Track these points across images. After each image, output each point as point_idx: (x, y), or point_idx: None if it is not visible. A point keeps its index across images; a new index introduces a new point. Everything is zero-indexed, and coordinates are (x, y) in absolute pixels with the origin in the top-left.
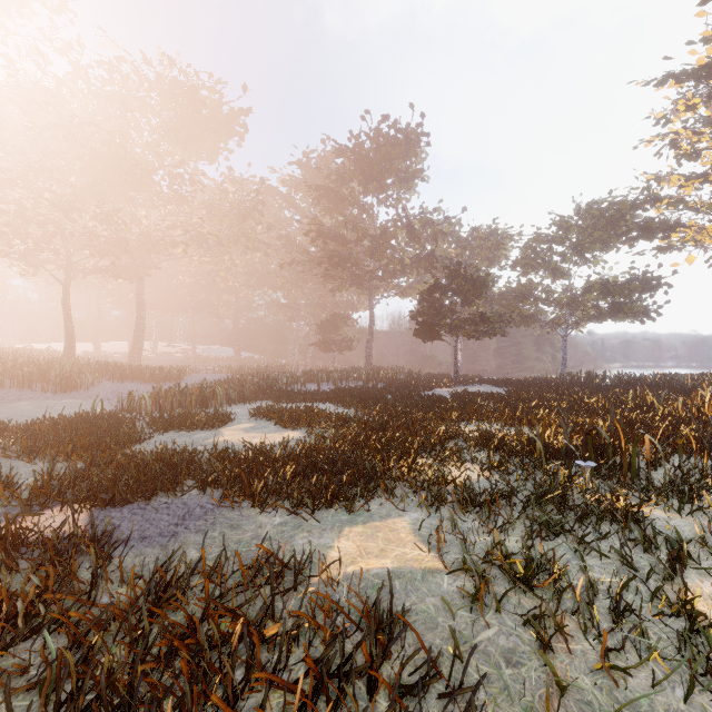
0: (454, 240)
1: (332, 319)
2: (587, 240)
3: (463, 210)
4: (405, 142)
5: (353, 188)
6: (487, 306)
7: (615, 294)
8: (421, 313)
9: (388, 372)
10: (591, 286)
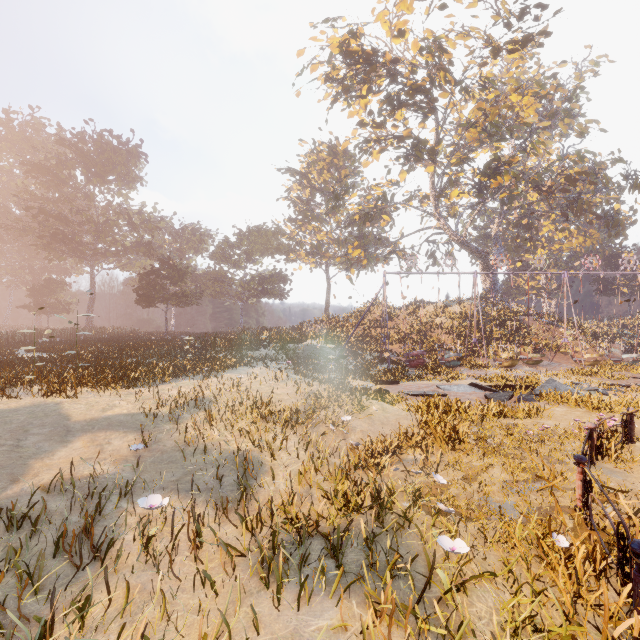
0: (168, 233)
1: (47, 284)
2: (252, 249)
3: (174, 214)
4: (126, 152)
5: (76, 176)
6: (193, 283)
7: (266, 283)
8: (141, 288)
9: (114, 329)
10: (254, 277)
